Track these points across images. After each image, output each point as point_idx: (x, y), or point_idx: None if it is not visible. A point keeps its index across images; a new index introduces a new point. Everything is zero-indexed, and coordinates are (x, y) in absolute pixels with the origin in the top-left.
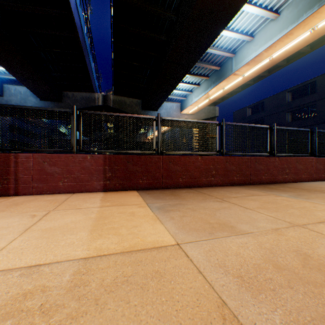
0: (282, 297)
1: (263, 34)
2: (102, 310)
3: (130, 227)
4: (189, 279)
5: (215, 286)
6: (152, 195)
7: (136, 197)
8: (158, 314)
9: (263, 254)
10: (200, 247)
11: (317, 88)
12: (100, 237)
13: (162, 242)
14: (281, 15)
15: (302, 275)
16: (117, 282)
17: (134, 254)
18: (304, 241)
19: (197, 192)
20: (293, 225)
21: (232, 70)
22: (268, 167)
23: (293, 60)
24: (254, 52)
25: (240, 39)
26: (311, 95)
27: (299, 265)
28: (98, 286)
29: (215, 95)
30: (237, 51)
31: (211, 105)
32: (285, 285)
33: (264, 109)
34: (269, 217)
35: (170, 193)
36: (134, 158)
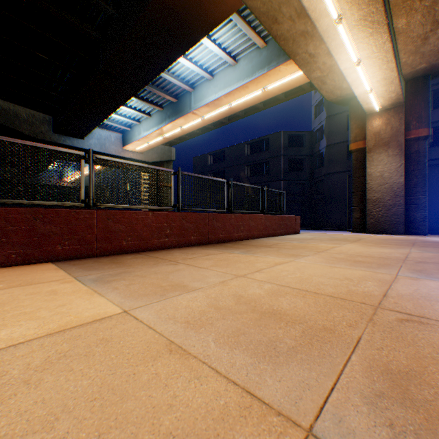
0: (217, 325)
1: (223, 78)
2: (39, 385)
3: (54, 308)
4: (140, 335)
5: (165, 334)
6: (81, 266)
7: (54, 272)
8: (109, 367)
9: (209, 302)
10: (152, 308)
11: (270, 145)
12: (5, 327)
13: (105, 314)
14: (239, 64)
15: (234, 309)
16: (51, 360)
17: (69, 332)
18: (242, 287)
19: (148, 257)
20: (237, 276)
21: (192, 107)
22: (226, 224)
23: (250, 113)
24: (214, 94)
25: (200, 74)
26: (265, 152)
27: (234, 303)
28: (24, 371)
29: (171, 133)
30: (197, 86)
31: (166, 145)
32: (220, 318)
33: (225, 159)
34: (220, 273)
35: (111, 261)
36: (48, 213)
